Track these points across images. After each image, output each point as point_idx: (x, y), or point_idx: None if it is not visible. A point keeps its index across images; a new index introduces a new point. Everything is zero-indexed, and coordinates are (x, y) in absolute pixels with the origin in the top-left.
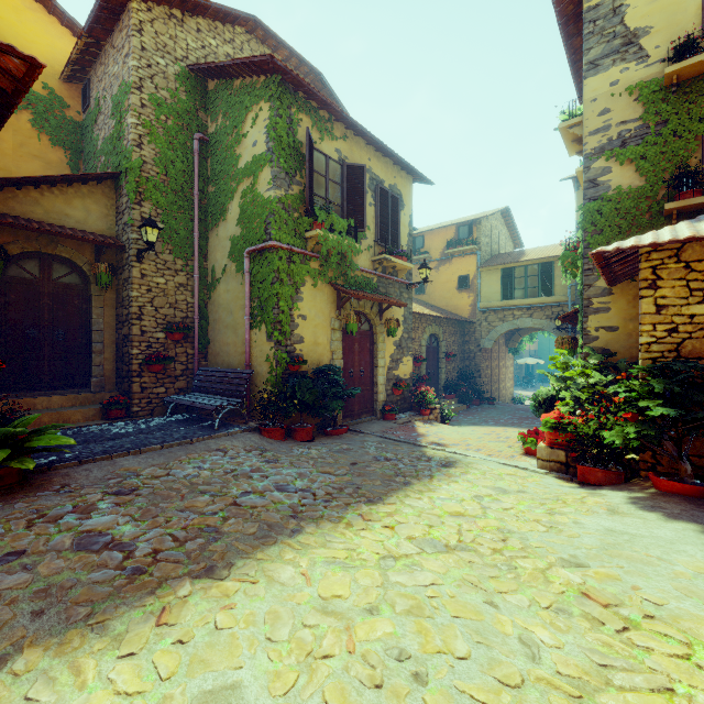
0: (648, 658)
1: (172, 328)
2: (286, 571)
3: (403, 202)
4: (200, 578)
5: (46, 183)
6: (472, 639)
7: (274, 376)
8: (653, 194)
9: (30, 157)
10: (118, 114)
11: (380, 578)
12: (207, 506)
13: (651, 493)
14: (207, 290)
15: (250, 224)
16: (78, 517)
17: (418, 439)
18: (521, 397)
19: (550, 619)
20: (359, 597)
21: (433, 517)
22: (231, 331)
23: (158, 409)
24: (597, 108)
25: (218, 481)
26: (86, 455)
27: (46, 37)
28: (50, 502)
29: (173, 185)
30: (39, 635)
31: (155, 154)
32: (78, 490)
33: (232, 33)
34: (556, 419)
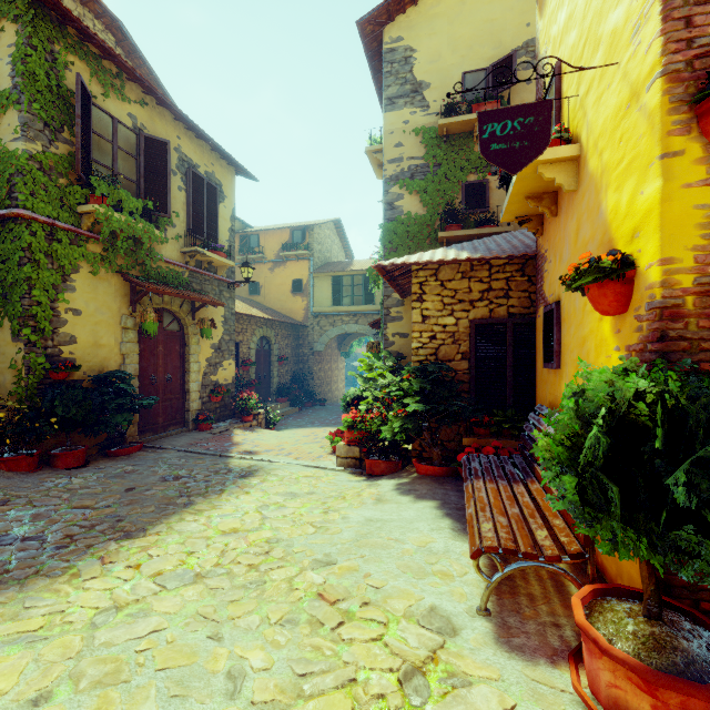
0: (347, 651)
1: None
2: None
3: (223, 194)
4: None
5: None
6: (168, 695)
7: (23, 388)
8: (432, 223)
9: None
10: None
11: (80, 644)
12: None
13: (413, 477)
14: None
15: None
16: None
17: (229, 449)
18: None
19: (273, 636)
20: (28, 685)
21: (200, 541)
22: None
23: None
24: (394, 140)
25: None
26: None
27: None
28: None
29: None
30: None
31: None
32: None
33: None
34: (353, 418)
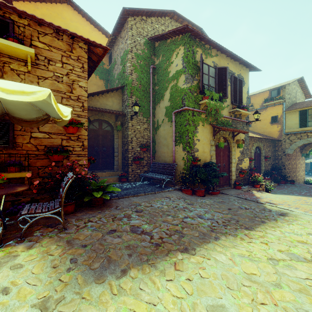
0: None
1: (142, 146)
2: (221, 256)
3: (244, 82)
4: (183, 252)
5: (100, 93)
6: None
7: (186, 166)
8: None
9: (93, 85)
10: (123, 63)
11: (273, 269)
12: (172, 221)
13: None
14: (155, 130)
15: (174, 101)
16: (127, 219)
17: (257, 199)
18: (310, 181)
19: None
20: (266, 277)
21: (288, 242)
22: (165, 147)
23: (137, 179)
24: None
25: (172, 210)
26: (119, 195)
27: (98, 40)
28: (115, 212)
29: (143, 88)
30: (133, 264)
31: (136, 76)
32: (122, 208)
33: (164, 20)
34: None
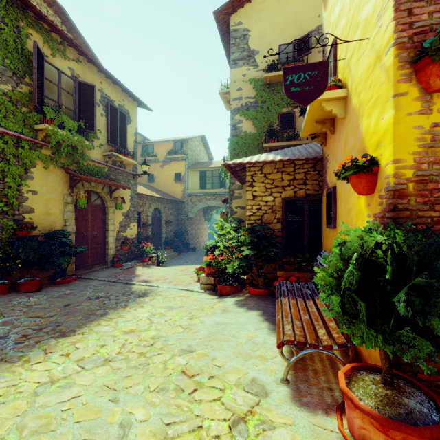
0: (198, 408)
1: None
2: None
3: (130, 119)
4: None
5: None
6: (80, 439)
7: None
8: (260, 138)
9: None
10: None
11: (25, 406)
12: None
13: (246, 296)
14: None
15: None
16: None
17: (133, 279)
18: None
19: (151, 399)
20: None
21: (110, 338)
22: None
23: None
24: (236, 86)
25: None
26: None
27: None
28: None
29: None
30: None
31: None
32: None
33: None
34: (210, 259)
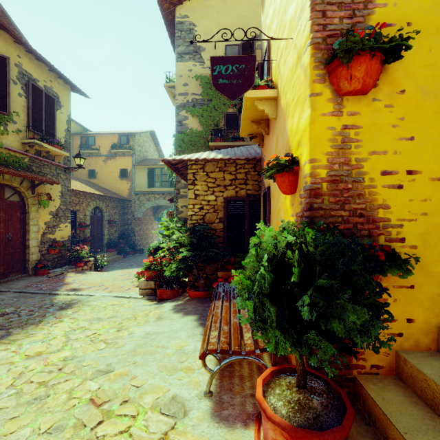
0: None
1: None
2: None
3: (60, 103)
4: None
5: None
6: None
7: None
8: (206, 136)
9: None
10: None
11: None
12: None
13: (186, 300)
14: None
15: None
16: None
17: (59, 288)
18: None
19: None
20: None
21: (4, 367)
22: None
23: None
24: (182, 81)
25: None
26: None
27: None
28: None
29: None
30: None
31: None
32: None
33: None
34: (151, 262)
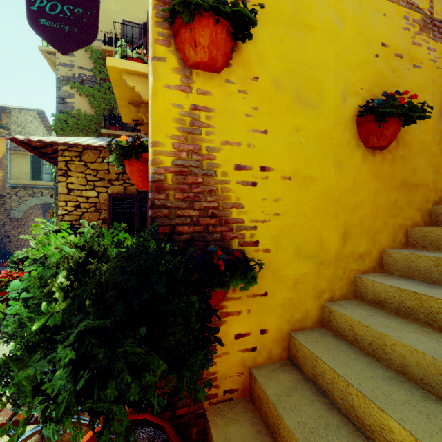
0: None
1: None
2: None
3: None
4: None
5: None
6: None
7: None
8: (99, 121)
9: None
10: None
11: None
12: None
13: None
14: None
15: None
16: None
17: None
18: None
19: None
20: None
21: None
22: None
23: None
24: None
25: None
26: None
27: None
28: None
29: None
30: None
31: None
32: None
33: None
34: (2, 278)
